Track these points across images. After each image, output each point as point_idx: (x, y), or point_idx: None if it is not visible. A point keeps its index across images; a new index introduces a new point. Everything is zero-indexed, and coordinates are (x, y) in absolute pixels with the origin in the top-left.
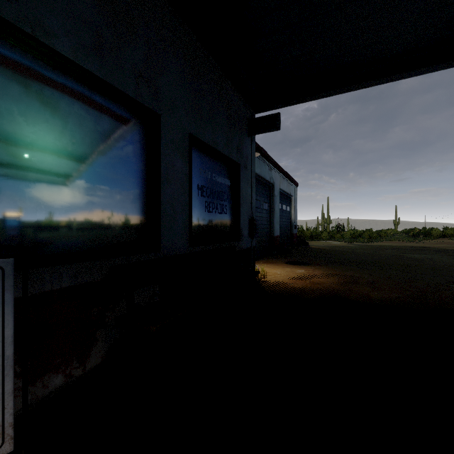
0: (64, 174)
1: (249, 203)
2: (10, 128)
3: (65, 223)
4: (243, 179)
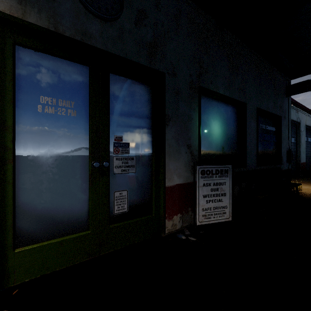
0: (220, 136)
1: (286, 140)
2: (210, 124)
3: (220, 154)
4: (283, 125)
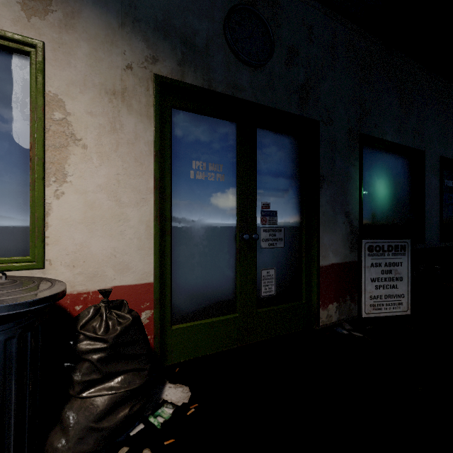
0: (386, 200)
1: None
2: (373, 183)
3: (387, 225)
4: None
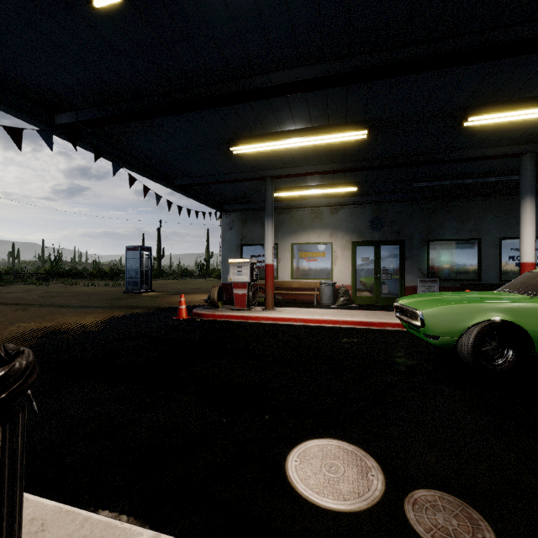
0: (449, 263)
1: None
2: (439, 256)
3: (449, 273)
4: None
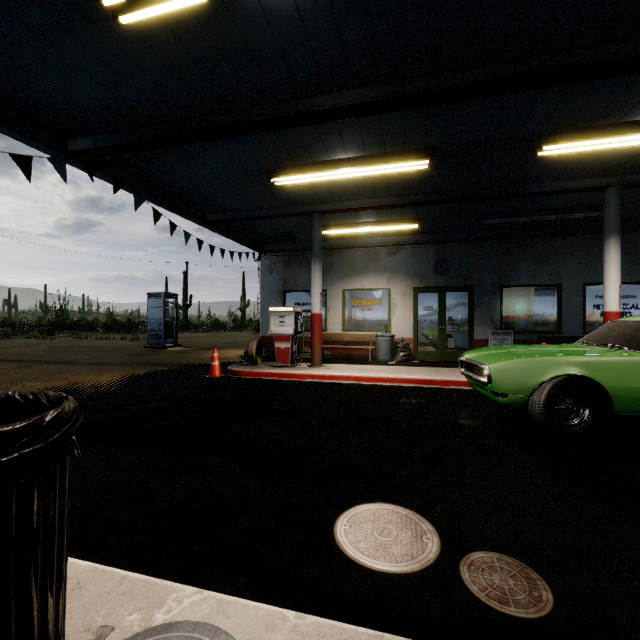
0: (525, 312)
1: None
2: (513, 305)
3: (525, 324)
4: None
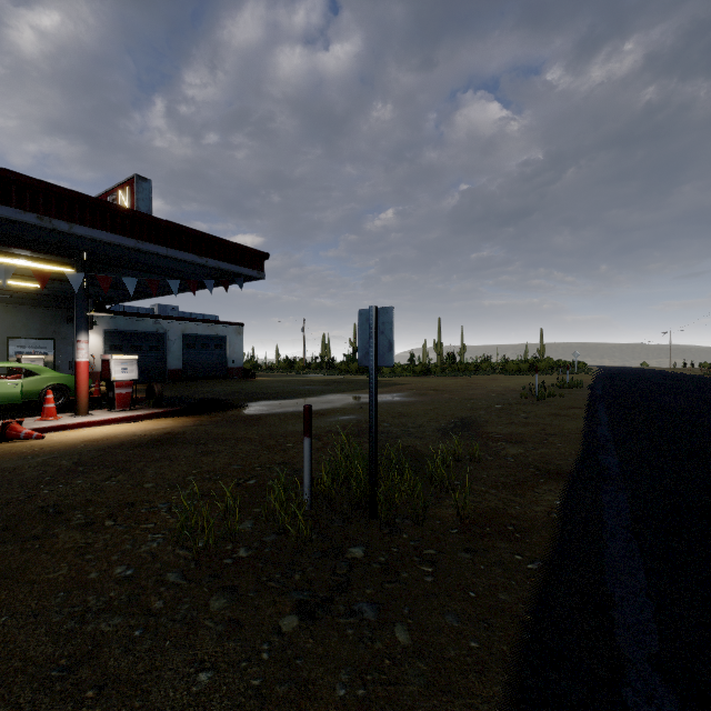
0: None
1: (70, 354)
2: None
3: None
4: (62, 344)
